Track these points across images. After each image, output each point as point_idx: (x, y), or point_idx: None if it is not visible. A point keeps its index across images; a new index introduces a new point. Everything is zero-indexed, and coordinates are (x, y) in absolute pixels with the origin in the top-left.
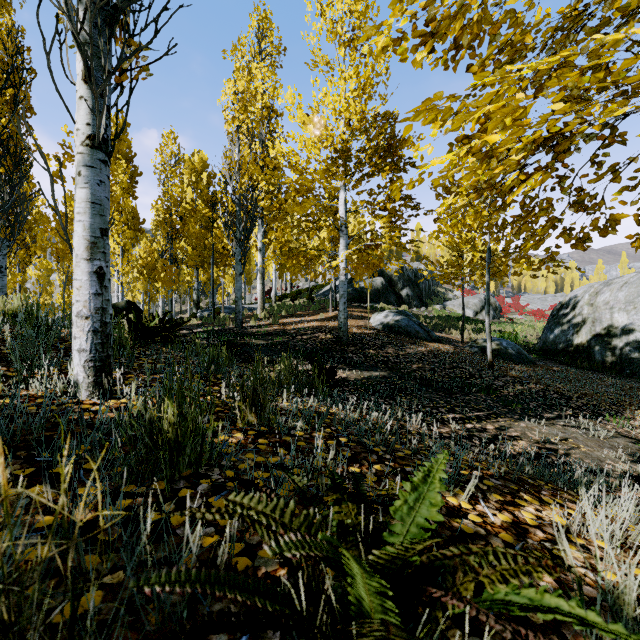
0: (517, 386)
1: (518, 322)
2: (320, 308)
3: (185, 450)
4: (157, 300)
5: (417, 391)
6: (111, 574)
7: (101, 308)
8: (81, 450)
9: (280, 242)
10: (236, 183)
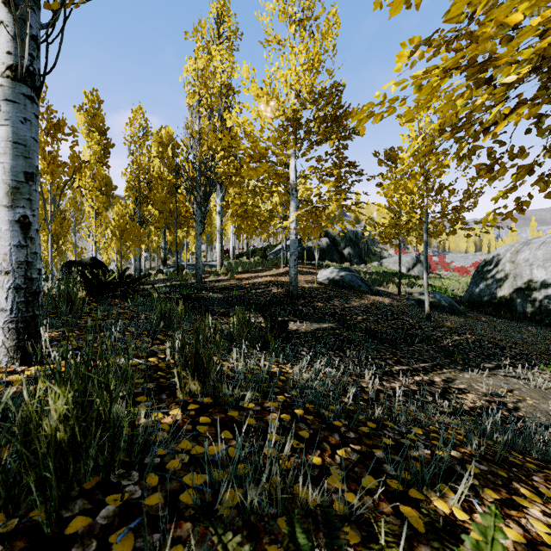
0: (454, 336)
1: (445, 277)
2: (272, 265)
3: (89, 452)
4: (129, 258)
5: (364, 342)
6: None
7: (25, 262)
8: None
9: (236, 204)
10: (196, 152)
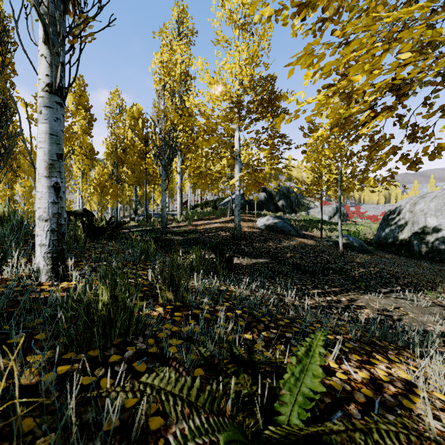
0: (361, 269)
1: (359, 224)
2: (221, 214)
3: (116, 323)
4: (107, 208)
5: (290, 273)
6: (44, 436)
7: (57, 213)
8: (35, 323)
9: (193, 167)
10: (162, 126)
